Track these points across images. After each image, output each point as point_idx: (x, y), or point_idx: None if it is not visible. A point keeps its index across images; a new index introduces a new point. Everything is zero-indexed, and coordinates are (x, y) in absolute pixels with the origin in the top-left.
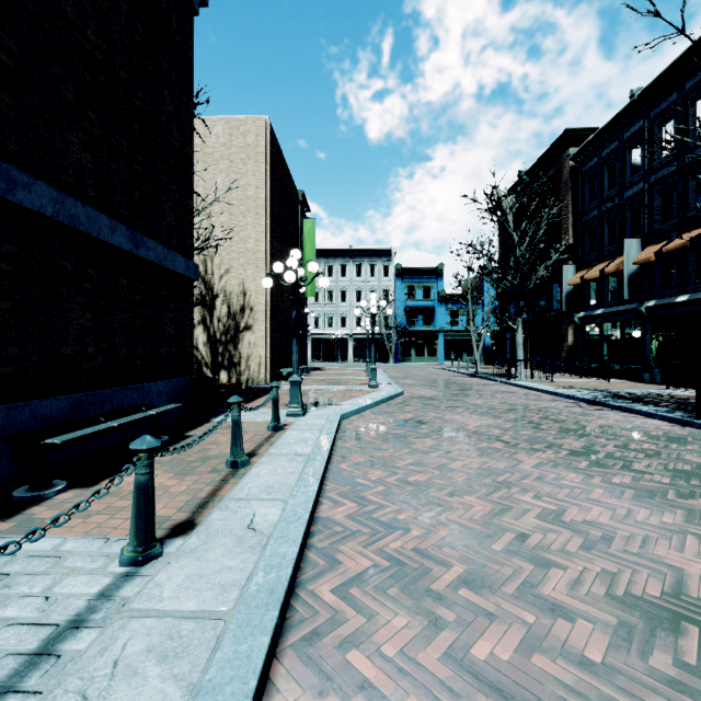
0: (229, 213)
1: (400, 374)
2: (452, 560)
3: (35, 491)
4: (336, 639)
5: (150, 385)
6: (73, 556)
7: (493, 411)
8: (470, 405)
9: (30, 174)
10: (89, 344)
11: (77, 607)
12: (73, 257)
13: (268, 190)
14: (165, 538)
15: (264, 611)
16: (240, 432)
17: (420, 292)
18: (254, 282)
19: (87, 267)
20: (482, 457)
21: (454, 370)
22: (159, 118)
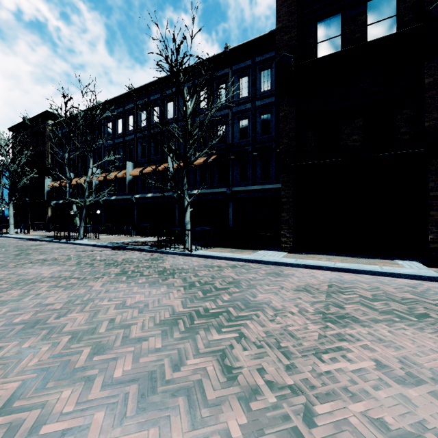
0: None
1: None
2: None
3: None
4: None
5: None
6: None
7: None
8: None
9: None
10: None
11: None
12: None
13: None
14: None
15: None
16: None
17: None
18: None
19: None
20: None
21: None
22: None
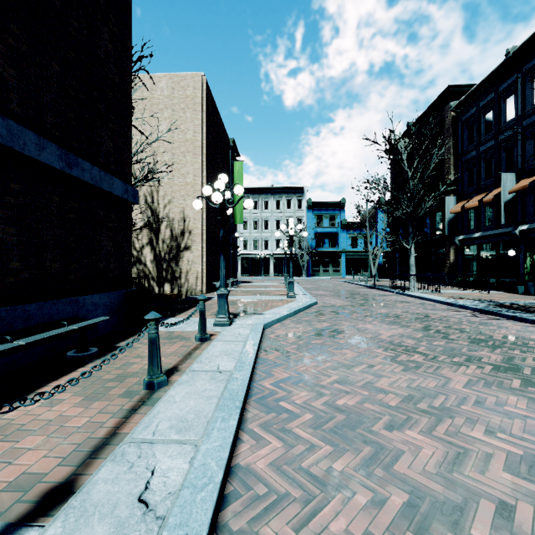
0: (171, 153)
1: (312, 286)
2: None
3: None
4: None
5: (85, 297)
6: None
7: (399, 320)
8: (377, 314)
9: None
10: (12, 258)
11: None
12: None
13: (204, 134)
14: (18, 523)
15: None
16: (157, 350)
17: (326, 221)
18: (192, 210)
19: (10, 182)
20: (407, 372)
21: (355, 283)
22: (96, 51)
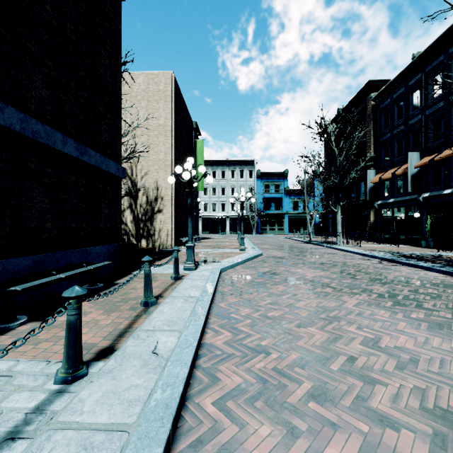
0: (147, 135)
1: (260, 241)
2: (302, 378)
3: (3, 324)
4: (216, 446)
5: (91, 248)
6: (21, 376)
7: (323, 266)
8: (307, 262)
9: (3, 101)
10: (47, 220)
11: (16, 419)
12: (36, 160)
13: (173, 120)
14: (91, 361)
15: (160, 424)
16: (150, 281)
17: (272, 188)
18: (164, 180)
19: (45, 168)
20: (318, 298)
21: (295, 239)
22: (97, 68)
